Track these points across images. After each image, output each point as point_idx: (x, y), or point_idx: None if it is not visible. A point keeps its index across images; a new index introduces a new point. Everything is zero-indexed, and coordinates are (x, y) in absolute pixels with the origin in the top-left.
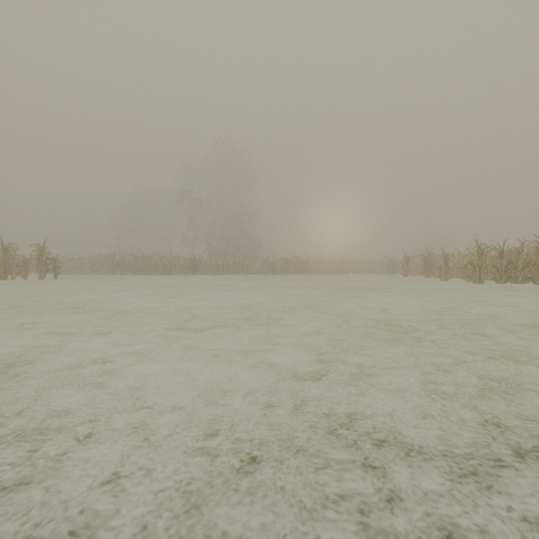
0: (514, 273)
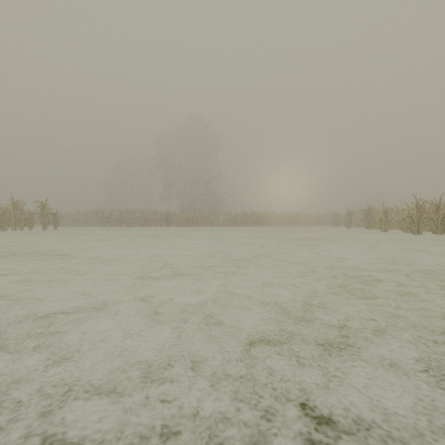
0: None
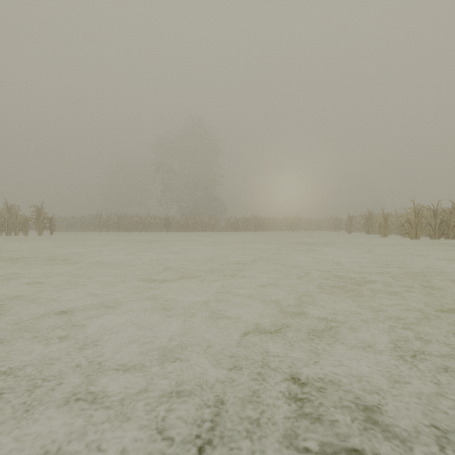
0: (447, 230)
